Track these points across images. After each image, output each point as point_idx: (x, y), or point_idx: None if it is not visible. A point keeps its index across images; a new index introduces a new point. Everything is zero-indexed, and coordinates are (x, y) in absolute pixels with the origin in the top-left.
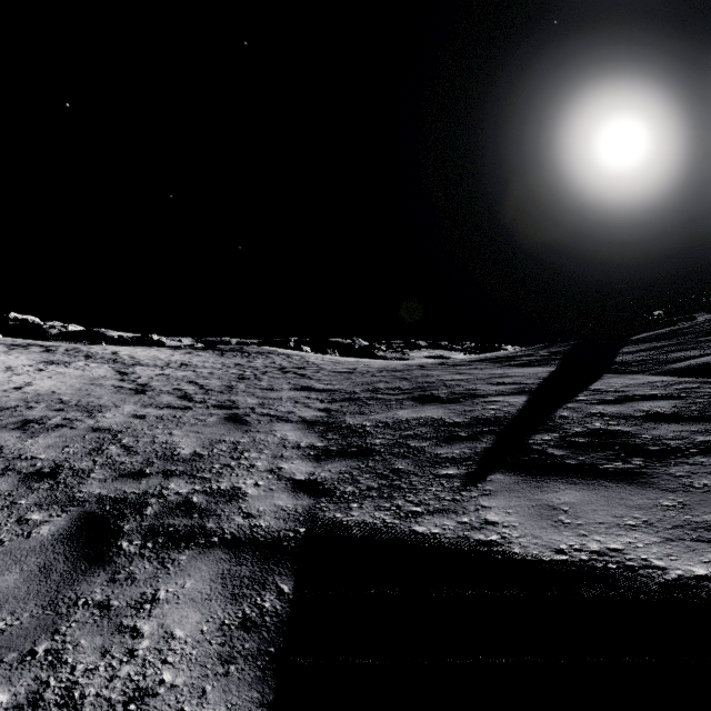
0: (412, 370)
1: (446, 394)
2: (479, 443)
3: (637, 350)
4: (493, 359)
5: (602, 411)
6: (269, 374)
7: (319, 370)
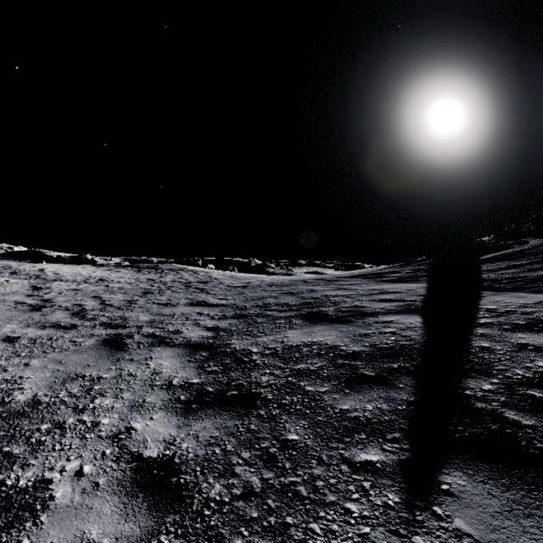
0: (298, 285)
1: (333, 312)
2: (396, 392)
3: (498, 268)
4: (365, 275)
5: (531, 342)
6: (173, 289)
7: (218, 284)
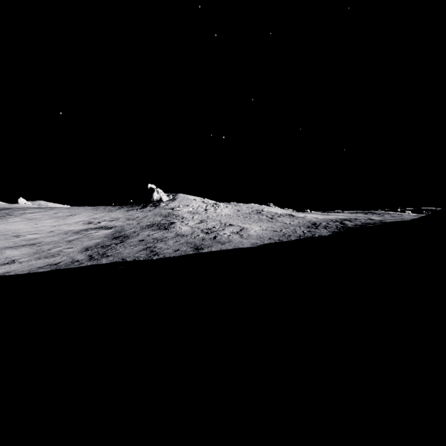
0: None
1: None
2: None
3: None
4: None
5: None
6: None
7: None
